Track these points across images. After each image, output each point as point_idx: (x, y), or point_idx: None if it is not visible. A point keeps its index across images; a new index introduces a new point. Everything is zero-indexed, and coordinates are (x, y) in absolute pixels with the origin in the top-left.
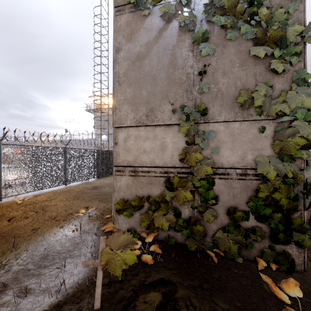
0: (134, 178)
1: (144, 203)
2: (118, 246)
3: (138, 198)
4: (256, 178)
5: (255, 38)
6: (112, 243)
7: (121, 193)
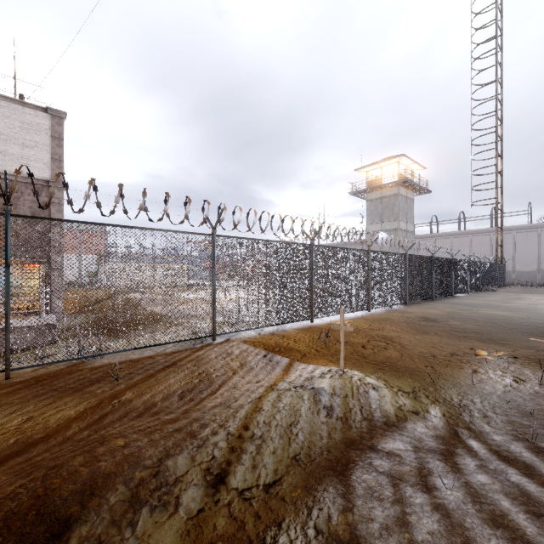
0: None
1: None
2: None
3: None
4: None
5: None
6: None
7: None
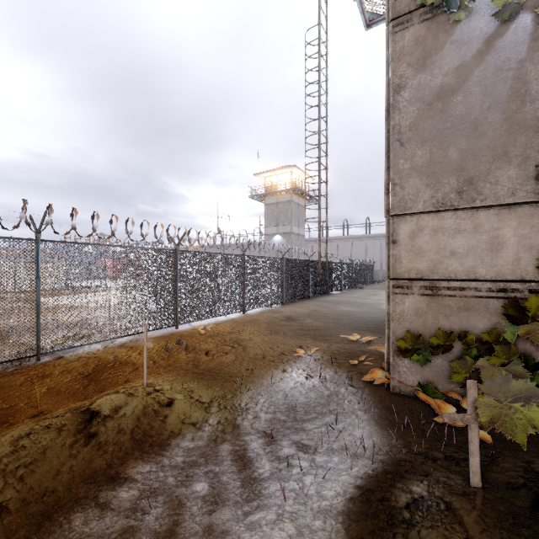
0: (430, 299)
1: (453, 342)
2: (512, 397)
3: (444, 332)
4: None
5: None
6: (495, 391)
7: (405, 323)
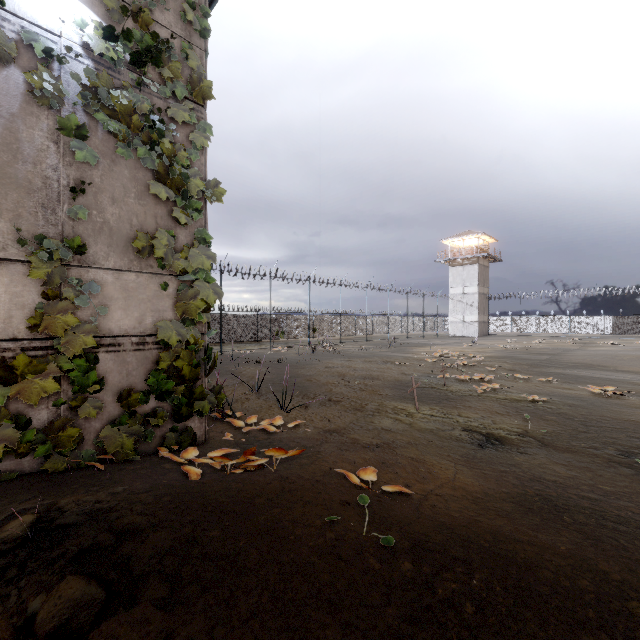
0: None
1: None
2: None
3: None
4: (157, 347)
5: (157, 172)
6: None
7: None
